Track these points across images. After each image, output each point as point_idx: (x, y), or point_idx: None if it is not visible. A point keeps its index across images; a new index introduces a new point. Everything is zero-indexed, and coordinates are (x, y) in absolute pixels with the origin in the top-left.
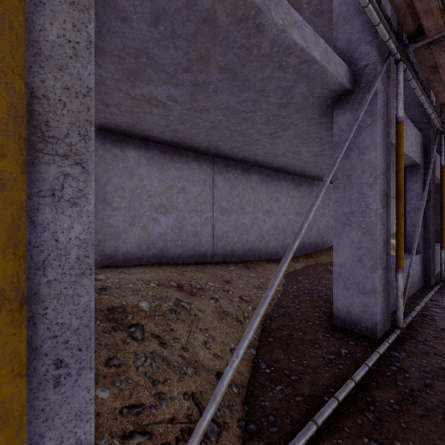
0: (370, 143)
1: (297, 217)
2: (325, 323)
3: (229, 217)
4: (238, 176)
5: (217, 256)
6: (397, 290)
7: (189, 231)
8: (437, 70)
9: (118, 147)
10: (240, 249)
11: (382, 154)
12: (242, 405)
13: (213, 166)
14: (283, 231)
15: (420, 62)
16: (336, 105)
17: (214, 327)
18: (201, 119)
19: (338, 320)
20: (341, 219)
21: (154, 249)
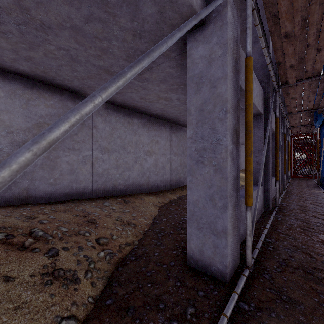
0: (221, 75)
1: (175, 157)
2: (180, 264)
3: (110, 156)
4: (120, 120)
5: (97, 192)
6: (246, 228)
7: (64, 169)
8: (278, 21)
9: None
10: (122, 185)
11: (233, 88)
12: None
13: None
14: (162, 168)
15: (265, 7)
16: (190, 38)
17: (17, 305)
18: (52, 44)
19: (192, 261)
20: (195, 156)
21: (17, 188)
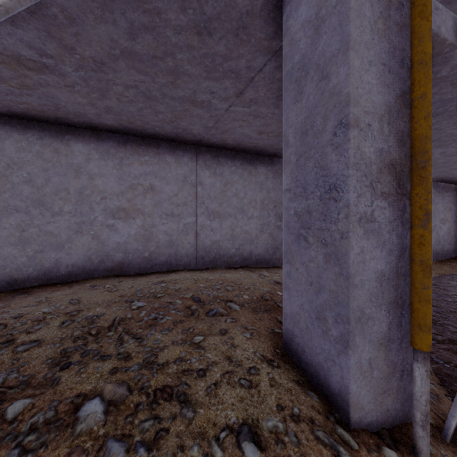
0: None
1: None
2: None
3: None
4: None
5: None
6: None
7: None
8: None
9: (252, 165)
10: None
11: None
12: (440, 386)
13: None
14: None
15: None
16: None
17: None
18: None
19: None
20: None
21: (278, 253)
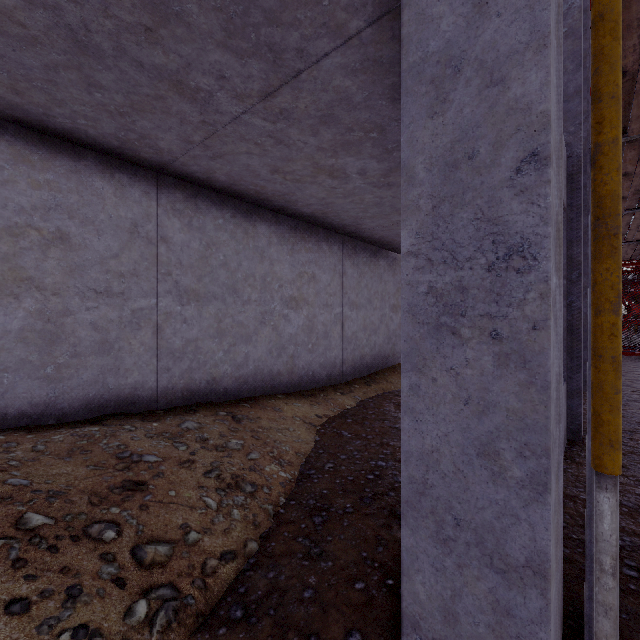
0: (525, 39)
1: (352, 312)
2: None
3: (203, 309)
4: (226, 225)
5: (169, 396)
6: (600, 547)
7: (83, 343)
8: None
9: None
10: (231, 377)
11: (555, 91)
12: None
13: (157, 194)
14: (324, 336)
15: None
16: None
17: None
18: None
19: (419, 638)
20: (427, 310)
21: None
